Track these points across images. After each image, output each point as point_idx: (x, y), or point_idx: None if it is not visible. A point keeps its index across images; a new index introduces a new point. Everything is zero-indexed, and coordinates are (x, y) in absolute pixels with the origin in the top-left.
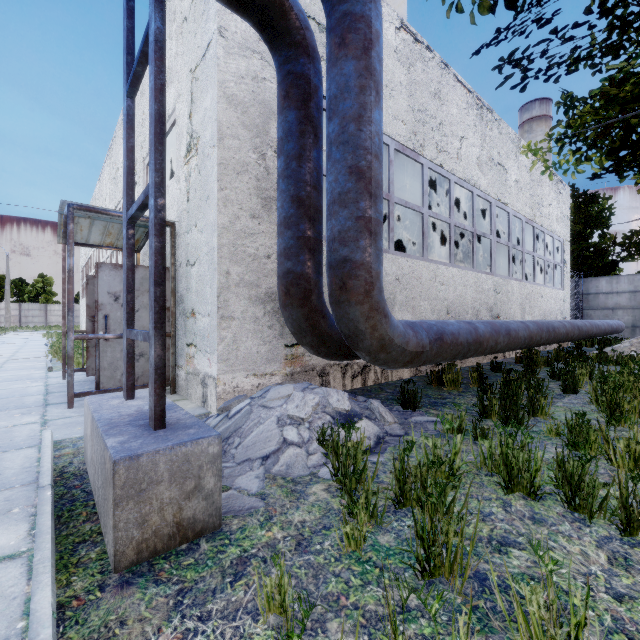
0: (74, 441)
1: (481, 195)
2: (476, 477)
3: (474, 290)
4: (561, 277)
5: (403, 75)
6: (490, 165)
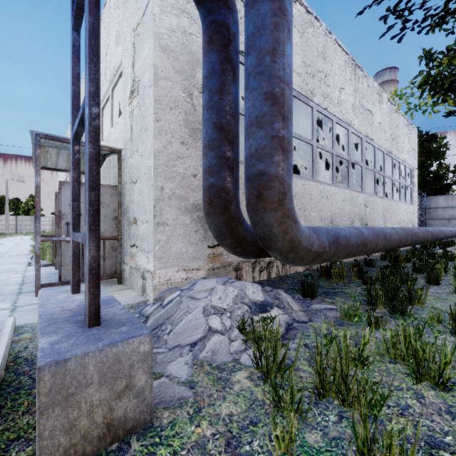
0: (34, 326)
1: (355, 132)
2: (381, 364)
3: (350, 204)
4: (411, 195)
5: (298, 38)
6: (361, 110)
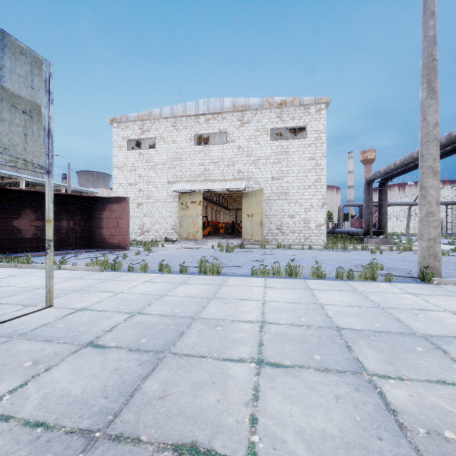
0: None
1: None
2: None
3: None
4: None
5: None
6: None
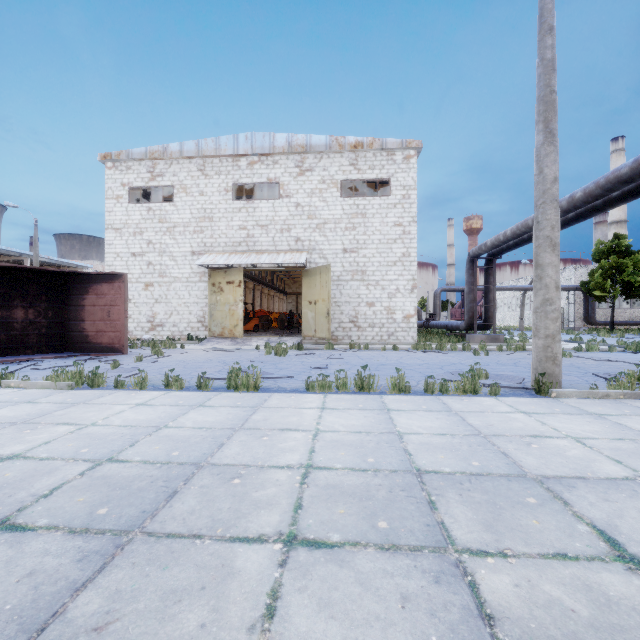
0: None
1: None
2: None
3: None
4: None
5: None
6: None
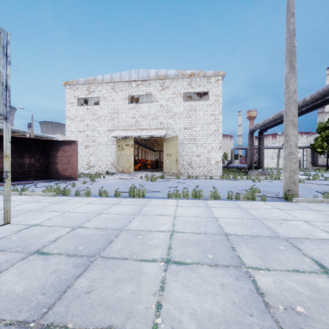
0: None
1: None
2: None
3: None
4: None
5: None
6: None
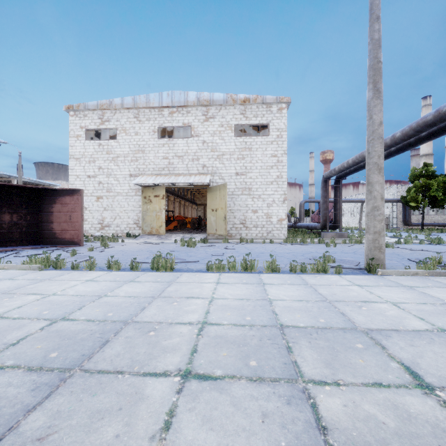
0: None
1: None
2: None
3: (443, 218)
4: None
5: None
6: None
